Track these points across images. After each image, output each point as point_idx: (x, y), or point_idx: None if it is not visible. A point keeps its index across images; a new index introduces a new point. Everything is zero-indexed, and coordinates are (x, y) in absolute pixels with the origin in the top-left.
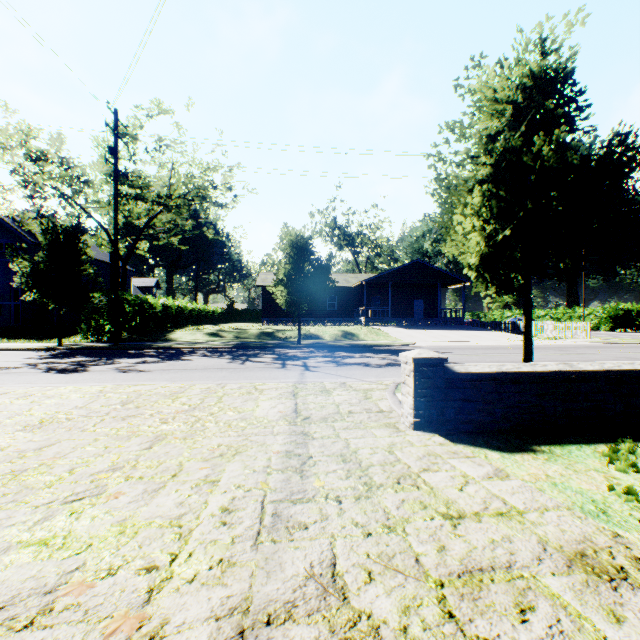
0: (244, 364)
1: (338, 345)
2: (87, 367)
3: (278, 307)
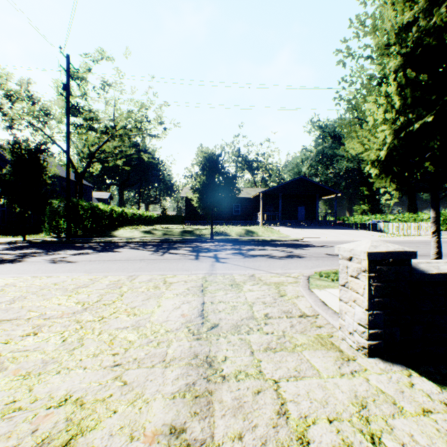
0: (163, 255)
1: (242, 240)
2: (26, 258)
3: (197, 212)
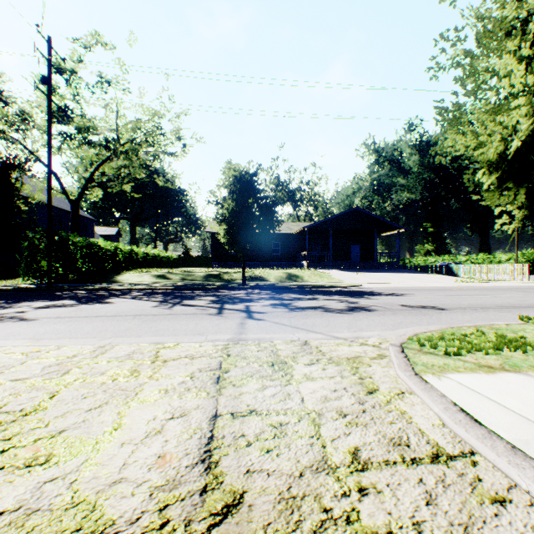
0: (171, 309)
1: (284, 286)
2: None
3: (226, 252)
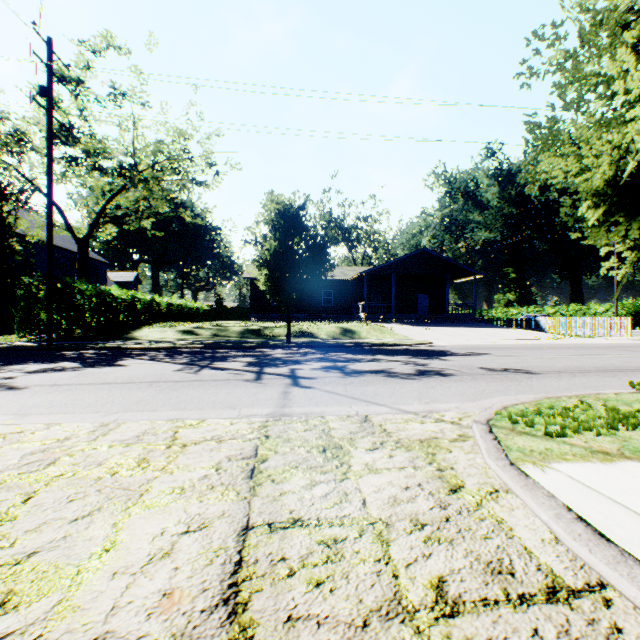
0: (197, 373)
1: (338, 344)
2: None
3: (267, 302)
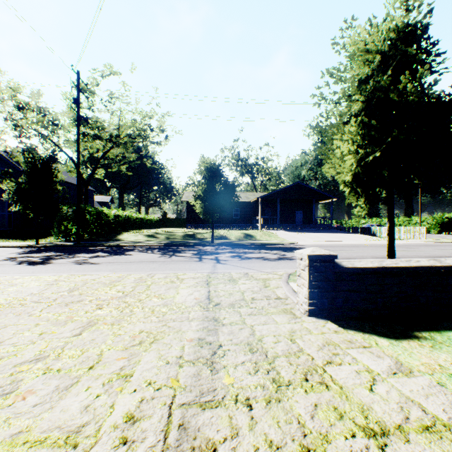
0: (171, 258)
1: (241, 244)
2: (52, 260)
3: (197, 216)
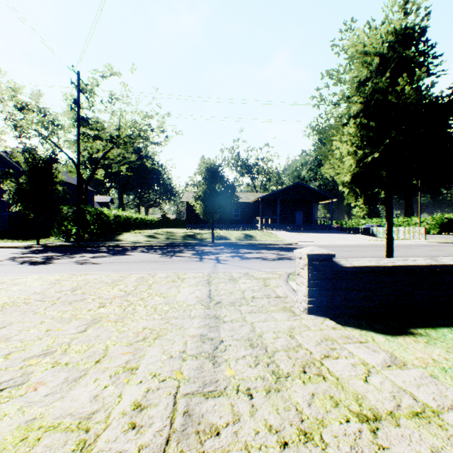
0: (171, 258)
1: (241, 244)
2: (53, 260)
3: (198, 217)
